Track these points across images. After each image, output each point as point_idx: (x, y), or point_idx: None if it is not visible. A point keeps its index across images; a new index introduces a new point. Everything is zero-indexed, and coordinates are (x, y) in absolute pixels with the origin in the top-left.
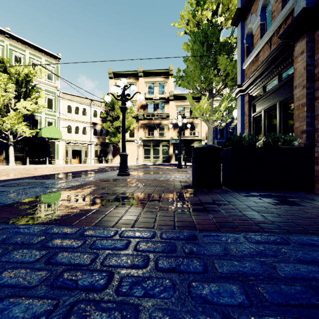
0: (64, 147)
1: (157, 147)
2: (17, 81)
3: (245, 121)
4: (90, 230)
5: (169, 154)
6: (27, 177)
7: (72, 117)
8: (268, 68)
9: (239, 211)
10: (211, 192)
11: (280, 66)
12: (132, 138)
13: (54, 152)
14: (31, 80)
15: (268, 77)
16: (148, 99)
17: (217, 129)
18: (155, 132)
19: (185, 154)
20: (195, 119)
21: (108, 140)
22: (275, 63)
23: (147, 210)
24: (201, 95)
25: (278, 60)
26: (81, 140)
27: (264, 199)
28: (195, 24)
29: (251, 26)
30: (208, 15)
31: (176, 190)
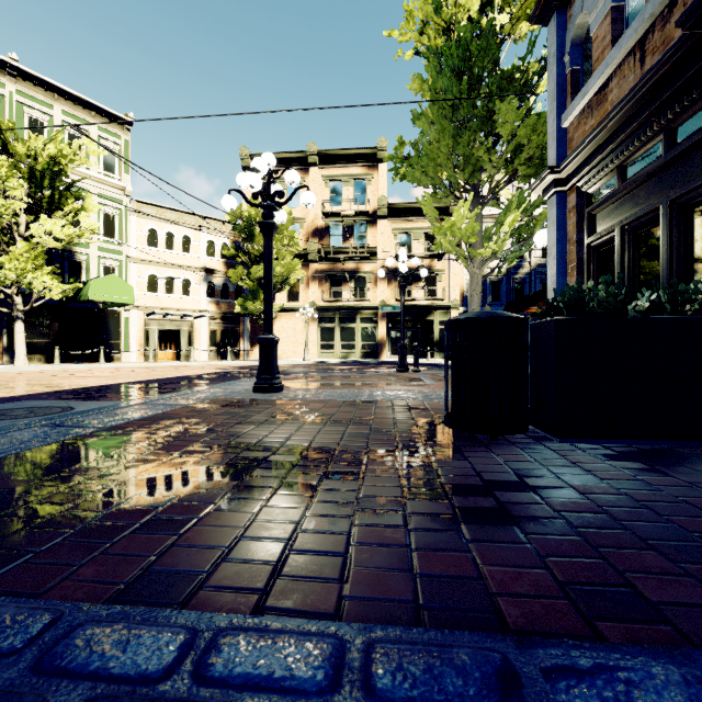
0: (140, 324)
1: (351, 324)
2: (32, 173)
3: (568, 257)
4: (91, 625)
5: (378, 339)
6: (39, 393)
7: (159, 256)
8: (638, 116)
9: (614, 516)
10: (498, 443)
11: (673, 108)
12: (294, 303)
13: (119, 334)
14: (64, 172)
15: (636, 139)
16: (329, 216)
17: (485, 283)
18: (345, 290)
19: (414, 340)
20: (437, 260)
21: (241, 307)
22: (660, 100)
23: (318, 511)
24: (454, 200)
25: (668, 90)
26: (179, 309)
27: (663, 467)
28: (440, 30)
29: (584, 19)
30: (471, 6)
31: (402, 434)
